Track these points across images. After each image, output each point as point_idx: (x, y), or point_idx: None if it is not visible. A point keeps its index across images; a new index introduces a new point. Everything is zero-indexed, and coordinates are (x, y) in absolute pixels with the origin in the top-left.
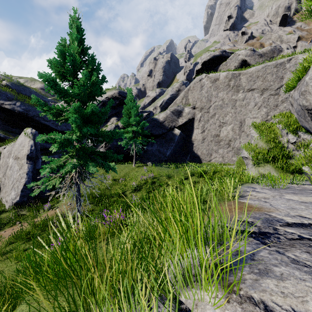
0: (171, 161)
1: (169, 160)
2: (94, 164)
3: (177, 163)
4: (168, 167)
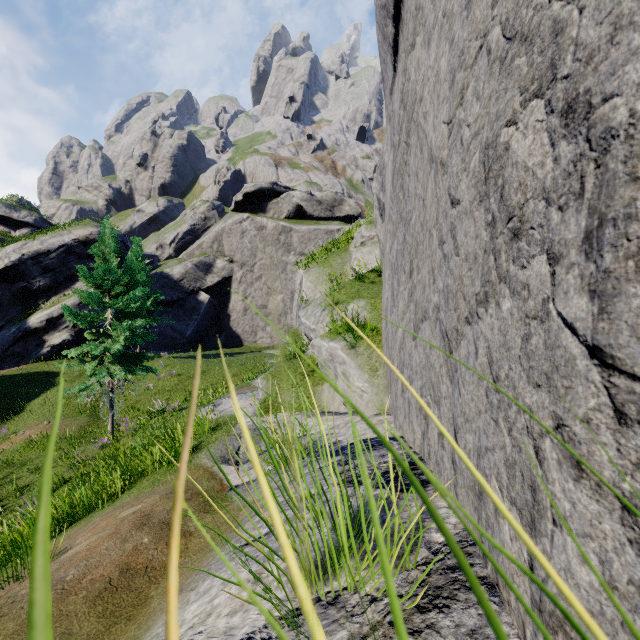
0: (194, 344)
1: (191, 342)
2: (140, 369)
3: (204, 346)
4: (192, 357)
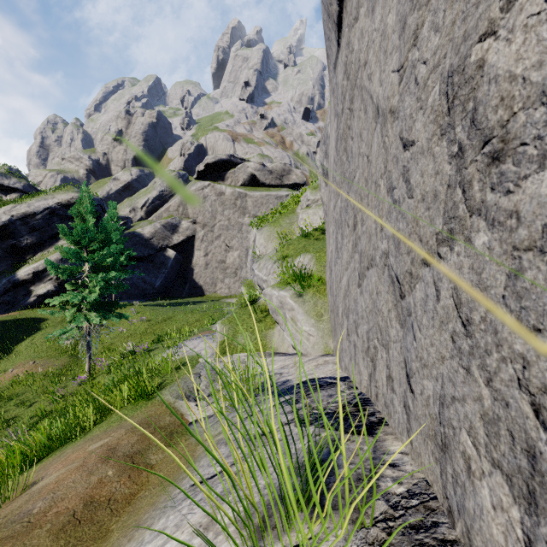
0: (163, 294)
1: (160, 292)
2: (114, 315)
3: (171, 295)
4: (161, 305)
